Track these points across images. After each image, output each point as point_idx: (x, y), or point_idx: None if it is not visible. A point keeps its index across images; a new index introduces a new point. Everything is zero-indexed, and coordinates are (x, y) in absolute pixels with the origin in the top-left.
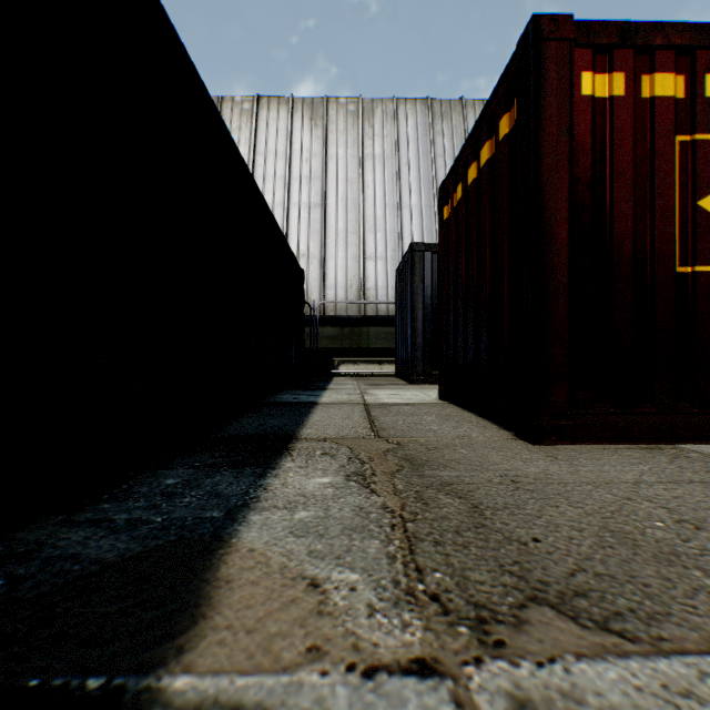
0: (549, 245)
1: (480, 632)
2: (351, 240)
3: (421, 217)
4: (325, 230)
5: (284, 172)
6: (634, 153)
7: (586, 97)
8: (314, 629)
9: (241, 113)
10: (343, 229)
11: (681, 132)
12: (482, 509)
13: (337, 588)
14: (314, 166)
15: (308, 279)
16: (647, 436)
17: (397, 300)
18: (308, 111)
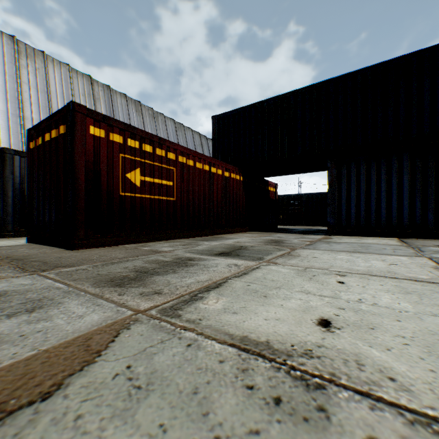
0: (79, 182)
1: (44, 271)
2: None
3: (8, 121)
4: None
5: None
6: (108, 156)
7: (92, 134)
8: (0, 278)
9: None
10: None
11: (122, 153)
12: (48, 262)
13: (3, 275)
14: None
15: None
16: (112, 244)
17: None
18: None
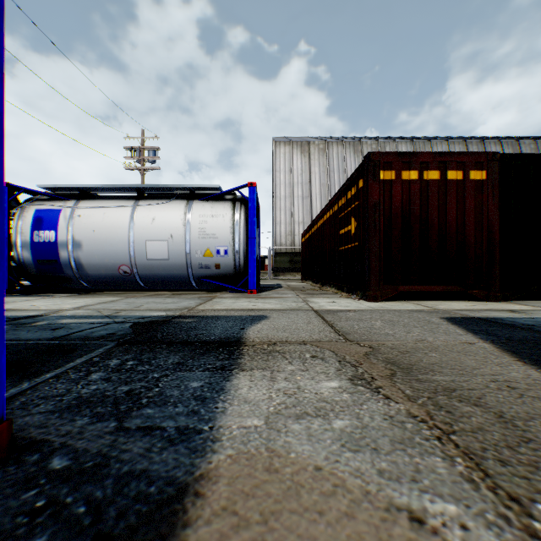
0: None
1: None
2: None
3: None
4: None
5: (344, 180)
6: None
7: None
8: None
9: (319, 150)
10: None
11: None
12: None
13: None
14: None
15: None
16: None
17: None
18: (353, 148)
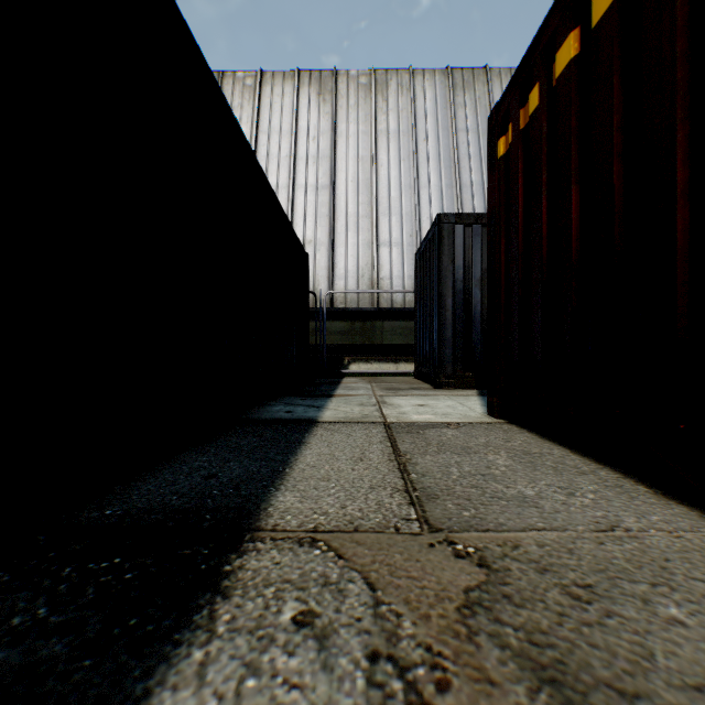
0: None
1: None
2: (362, 224)
3: (441, 199)
4: (334, 214)
5: (289, 152)
6: None
7: None
8: None
9: (243, 90)
10: (354, 212)
11: None
12: None
13: None
14: (322, 145)
15: (315, 268)
16: None
17: (418, 287)
18: (316, 85)
